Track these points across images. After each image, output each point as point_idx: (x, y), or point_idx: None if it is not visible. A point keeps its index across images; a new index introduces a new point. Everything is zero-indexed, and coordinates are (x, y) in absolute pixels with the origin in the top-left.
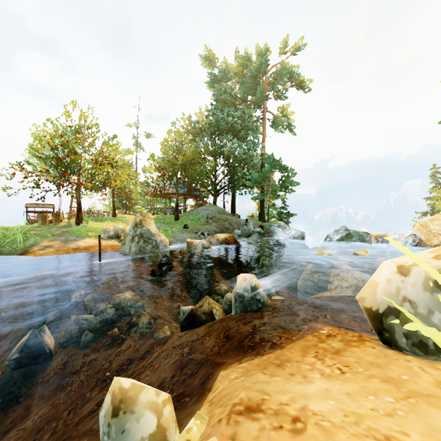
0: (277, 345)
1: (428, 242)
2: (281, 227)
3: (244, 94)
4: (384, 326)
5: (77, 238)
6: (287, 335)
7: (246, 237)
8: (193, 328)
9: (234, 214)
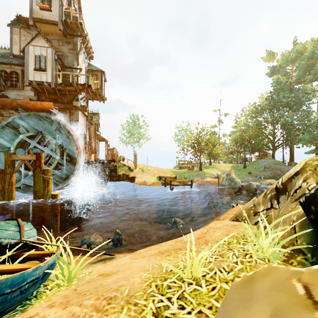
0: None
1: None
2: None
3: (299, 76)
4: None
5: (204, 177)
6: None
7: None
8: None
9: (291, 162)
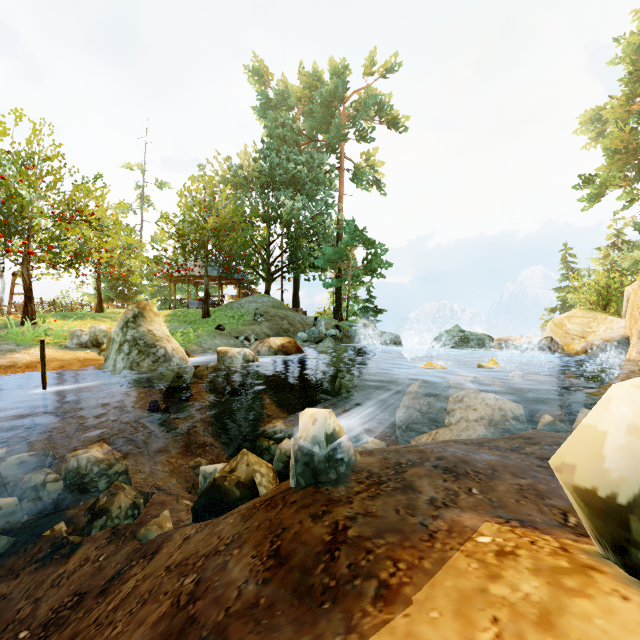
0: (392, 592)
1: (567, 348)
2: (366, 329)
3: (313, 129)
4: (633, 537)
5: (16, 347)
6: (409, 553)
7: (315, 343)
8: (215, 515)
9: (297, 310)
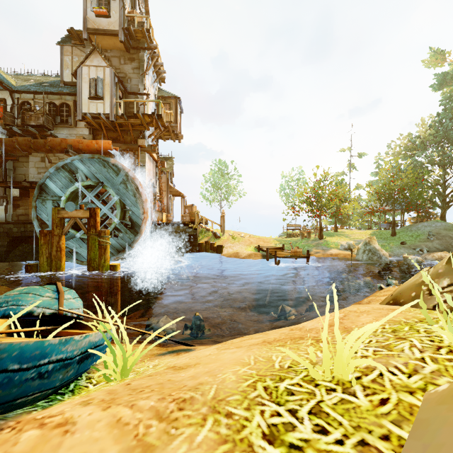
0: None
1: None
2: None
3: None
4: None
5: (327, 248)
6: None
7: None
8: None
9: None
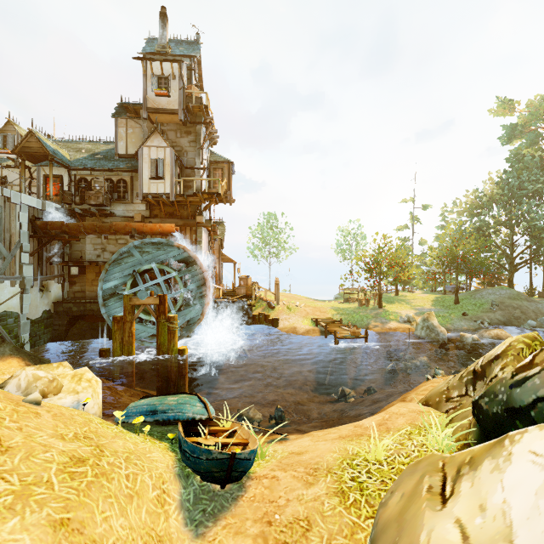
0: None
1: None
2: None
3: None
4: None
5: (386, 320)
6: None
7: (543, 329)
8: None
9: None
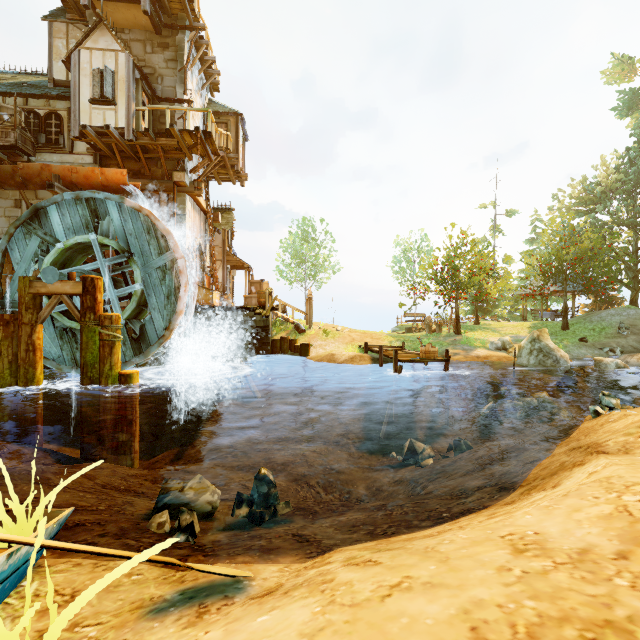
0: None
1: None
2: None
3: None
4: None
5: (470, 347)
6: None
7: None
8: None
9: None
